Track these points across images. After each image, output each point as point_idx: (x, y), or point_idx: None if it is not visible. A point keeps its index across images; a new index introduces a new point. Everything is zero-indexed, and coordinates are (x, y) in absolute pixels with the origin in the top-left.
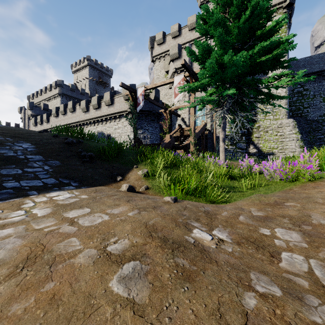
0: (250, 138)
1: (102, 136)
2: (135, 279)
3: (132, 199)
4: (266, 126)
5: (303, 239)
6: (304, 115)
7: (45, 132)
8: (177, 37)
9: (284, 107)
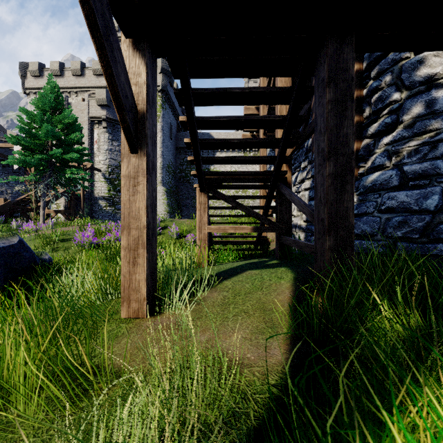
0: None
1: None
2: None
3: None
4: None
5: None
6: (191, 182)
7: None
8: (59, 77)
9: (159, 176)
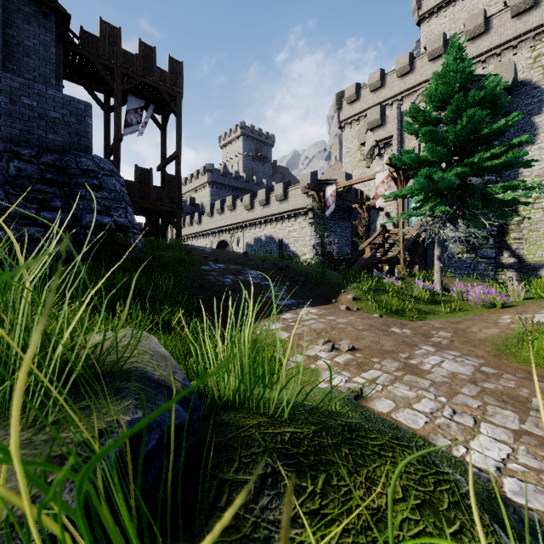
0: (504, 240)
1: (271, 241)
2: (370, 333)
3: (354, 314)
4: (535, 221)
5: (451, 335)
6: None
7: (249, 255)
8: (378, 90)
9: None
